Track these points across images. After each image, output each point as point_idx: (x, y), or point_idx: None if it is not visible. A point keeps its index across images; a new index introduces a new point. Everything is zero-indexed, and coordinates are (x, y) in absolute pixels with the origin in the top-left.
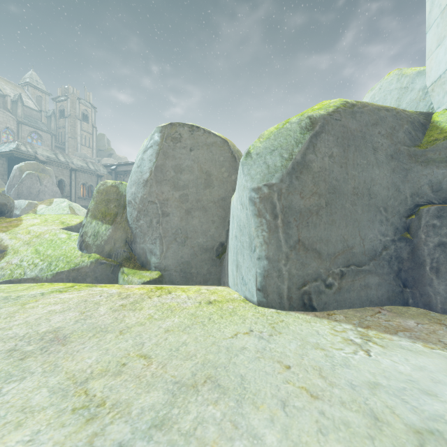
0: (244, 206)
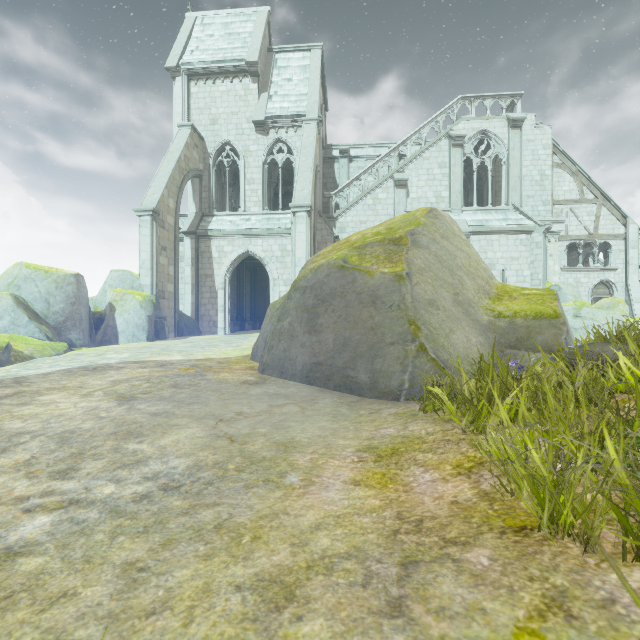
0: (142, 319)
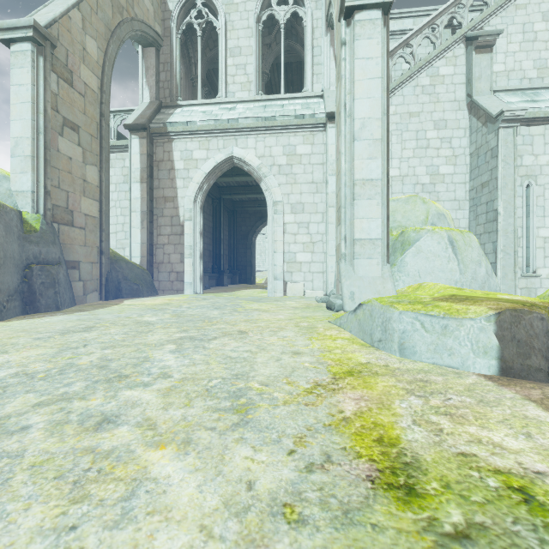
0: None
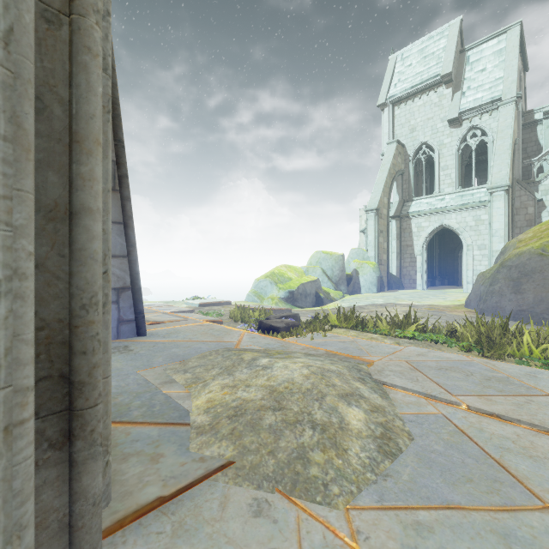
0: (374, 279)
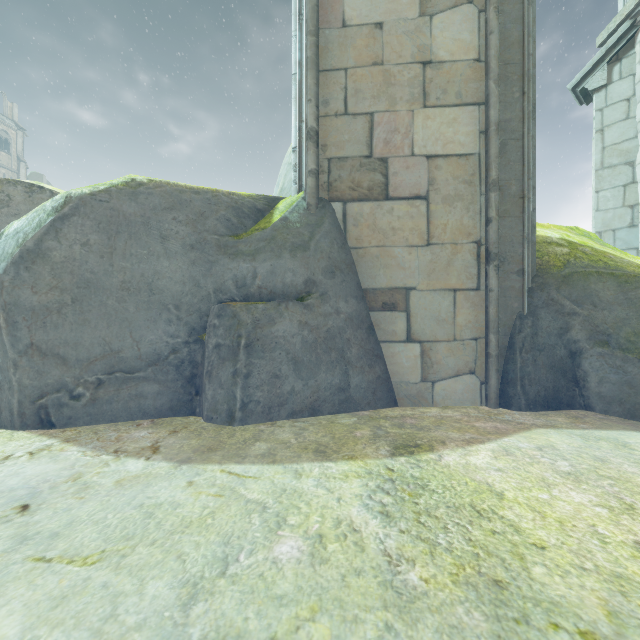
0: None
